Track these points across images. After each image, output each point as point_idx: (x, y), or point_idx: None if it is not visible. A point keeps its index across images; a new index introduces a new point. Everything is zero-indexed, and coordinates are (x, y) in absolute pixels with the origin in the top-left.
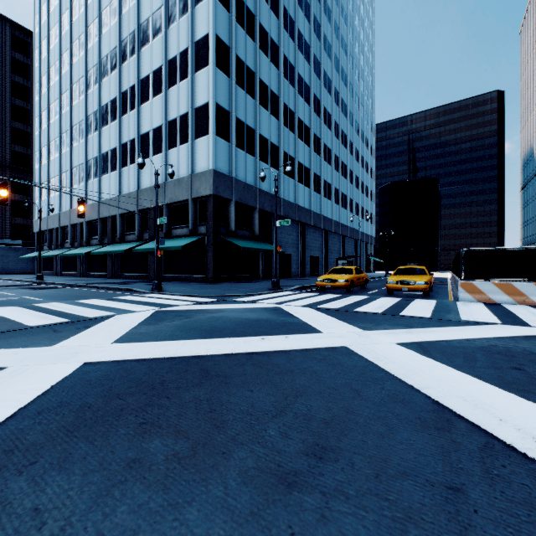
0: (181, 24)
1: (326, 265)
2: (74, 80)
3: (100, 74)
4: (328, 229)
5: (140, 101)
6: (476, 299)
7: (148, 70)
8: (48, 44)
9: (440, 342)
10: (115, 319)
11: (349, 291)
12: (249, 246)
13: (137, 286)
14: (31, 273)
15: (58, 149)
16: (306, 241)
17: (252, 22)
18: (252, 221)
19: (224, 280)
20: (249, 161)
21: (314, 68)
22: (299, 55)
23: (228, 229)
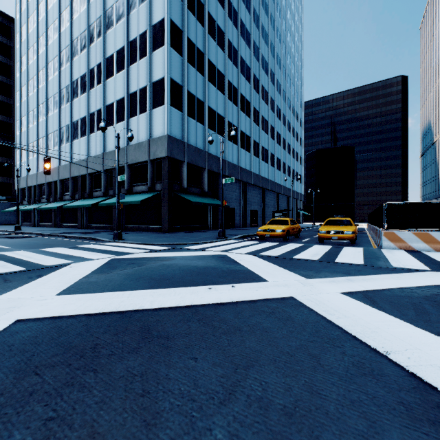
0: (140, 10)
1: (263, 217)
2: (49, 59)
3: (72, 54)
4: (265, 187)
5: (105, 77)
6: (398, 246)
7: (112, 50)
8: (28, 29)
9: (383, 290)
10: (70, 267)
11: (285, 240)
12: (199, 201)
13: (101, 236)
14: (13, 224)
15: (35, 118)
16: (247, 197)
17: (202, 10)
18: (202, 180)
19: (178, 230)
20: (199, 128)
21: (254, 52)
22: (241, 41)
23: (181, 187)
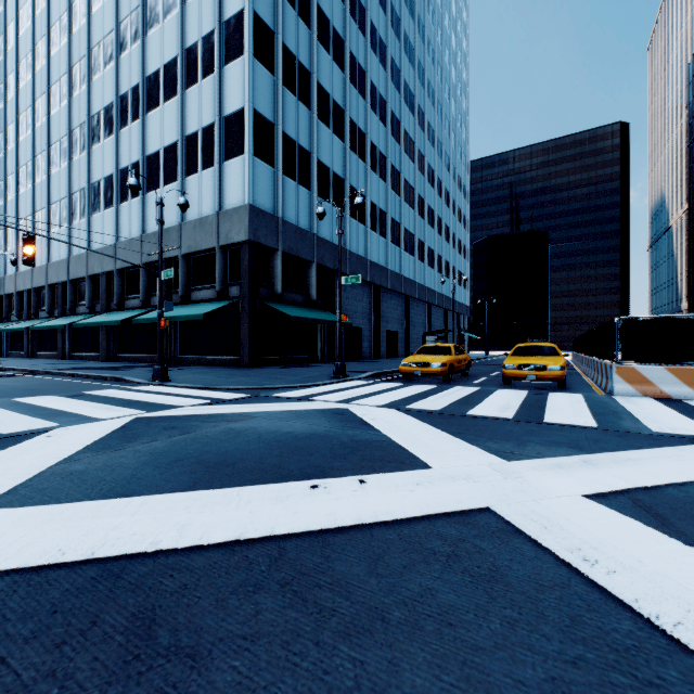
0: None
1: (407, 342)
2: (52, 80)
3: (90, 71)
4: (410, 294)
5: (146, 108)
6: (641, 392)
7: (157, 64)
8: (17, 29)
9: (666, 488)
10: (45, 438)
11: (447, 380)
12: (303, 315)
13: (133, 374)
14: None
15: (30, 178)
16: (381, 310)
17: (307, 1)
18: (307, 281)
19: (267, 364)
20: (302, 196)
21: (392, 76)
22: (372, 56)
23: (272, 292)
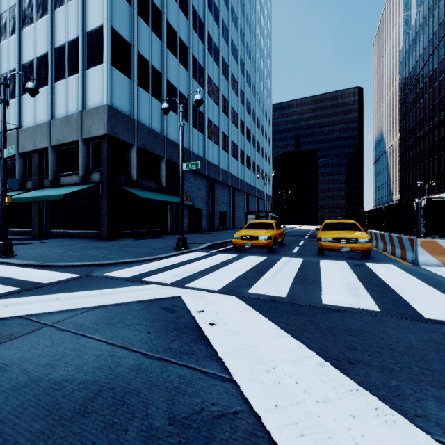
0: None
1: (233, 219)
2: None
3: None
4: (235, 186)
5: (21, 25)
6: (443, 262)
7: None
8: None
9: None
10: None
11: (272, 251)
12: (154, 197)
13: None
14: None
15: None
16: (215, 196)
17: None
18: (159, 172)
19: (125, 237)
20: (154, 105)
21: (222, 32)
22: (208, 14)
23: (128, 178)
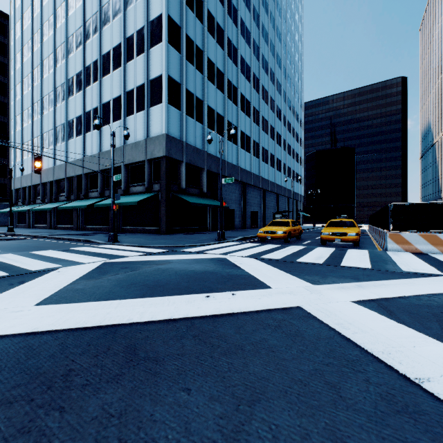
0: (137, 6)
1: (263, 218)
2: (44, 57)
3: (67, 51)
4: (265, 188)
5: (101, 74)
6: (404, 249)
7: (109, 47)
8: (22, 25)
9: (398, 298)
10: (57, 272)
11: (287, 242)
12: (198, 202)
13: (96, 238)
14: (8, 226)
15: (30, 117)
16: (247, 198)
17: (200, 7)
18: (200, 180)
19: (176, 232)
20: (198, 128)
21: (254, 51)
22: (241, 39)
23: (179, 187)
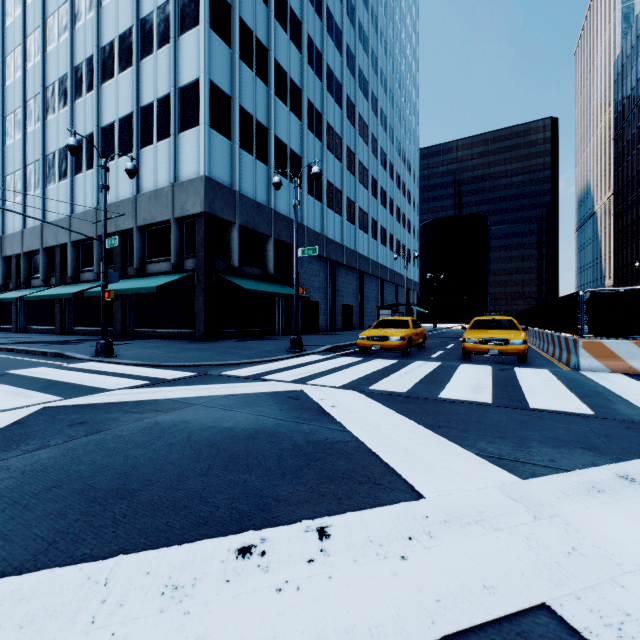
0: None
1: (361, 316)
2: (7, 51)
3: (45, 41)
4: (364, 270)
5: (100, 79)
6: (609, 367)
7: (112, 34)
8: None
9: None
10: None
11: (406, 354)
12: (260, 289)
13: (78, 348)
14: None
15: None
16: (336, 285)
17: None
18: (264, 255)
19: (224, 337)
20: (259, 170)
21: (347, 61)
22: (328, 40)
23: (229, 265)
